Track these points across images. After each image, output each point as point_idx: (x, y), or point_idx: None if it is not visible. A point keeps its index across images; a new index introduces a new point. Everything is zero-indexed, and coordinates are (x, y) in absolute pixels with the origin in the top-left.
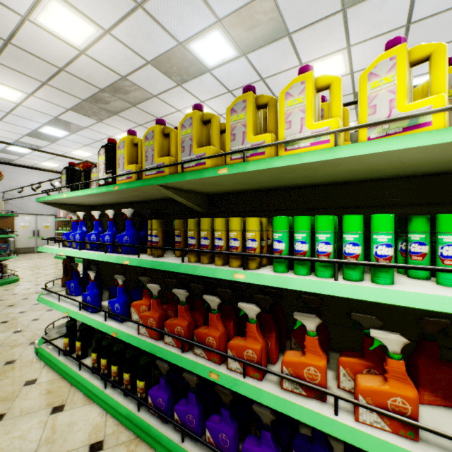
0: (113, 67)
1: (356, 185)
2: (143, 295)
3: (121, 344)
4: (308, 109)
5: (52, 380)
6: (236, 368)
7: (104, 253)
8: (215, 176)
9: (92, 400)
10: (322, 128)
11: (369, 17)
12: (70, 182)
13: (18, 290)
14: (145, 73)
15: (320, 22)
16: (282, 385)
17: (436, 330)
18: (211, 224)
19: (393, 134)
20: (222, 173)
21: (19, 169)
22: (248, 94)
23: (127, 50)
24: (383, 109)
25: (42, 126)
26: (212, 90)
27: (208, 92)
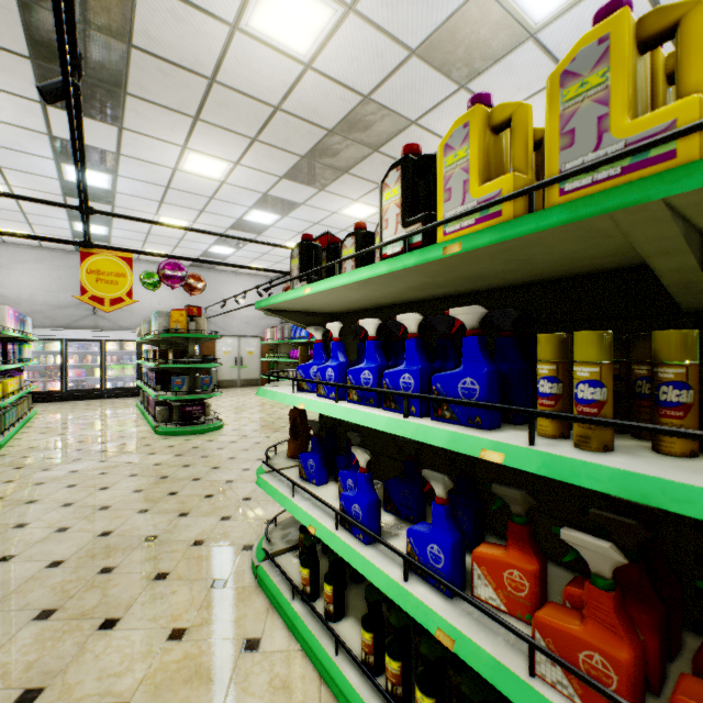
0: (351, 81)
1: None
2: (508, 538)
3: (439, 643)
4: None
5: (285, 651)
6: None
7: (398, 415)
8: None
9: None
10: None
11: None
12: (304, 271)
13: (222, 443)
14: (402, 79)
15: None
16: None
17: None
18: None
19: None
20: None
21: (221, 278)
22: None
23: (378, 37)
24: None
25: (248, 211)
26: (529, 81)
27: (519, 89)
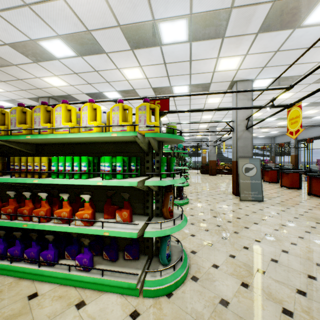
0: None
1: (98, 144)
2: None
3: None
4: (63, 117)
5: None
6: (36, 220)
7: None
8: (26, 138)
9: None
10: (66, 125)
11: (146, 56)
12: None
13: None
14: (4, 50)
15: (121, 52)
16: (54, 222)
17: (111, 195)
18: (27, 159)
19: (87, 131)
20: (28, 138)
21: None
22: (41, 106)
23: None
24: (85, 122)
25: None
26: (63, 70)
27: (60, 71)
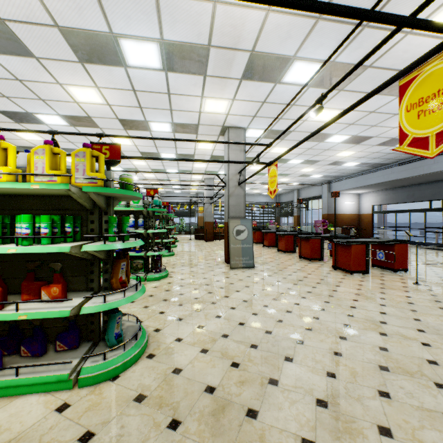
0: None
1: (13, 197)
2: None
3: None
4: None
5: None
6: None
7: None
8: None
9: None
10: None
11: (105, 75)
12: None
13: None
14: None
15: (64, 61)
16: None
17: (34, 267)
18: None
19: None
20: None
21: None
22: None
23: None
24: None
25: None
26: None
27: None
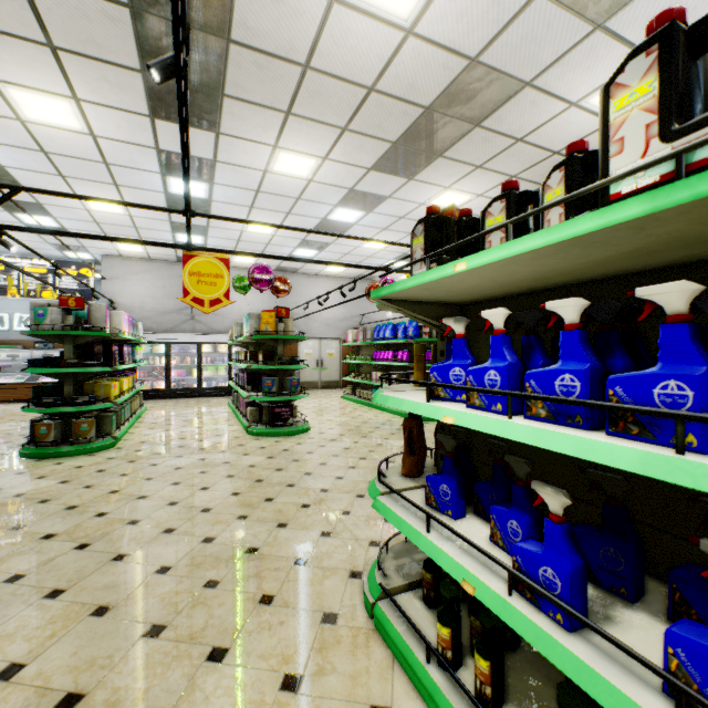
0: (457, 43)
1: None
2: None
3: None
4: None
5: None
6: None
7: (655, 447)
8: None
9: None
10: None
11: None
12: (431, 251)
13: (311, 446)
14: (520, 29)
15: None
16: None
17: None
18: None
19: None
20: None
21: (303, 281)
22: None
23: None
24: None
25: (333, 210)
26: (696, 3)
27: None
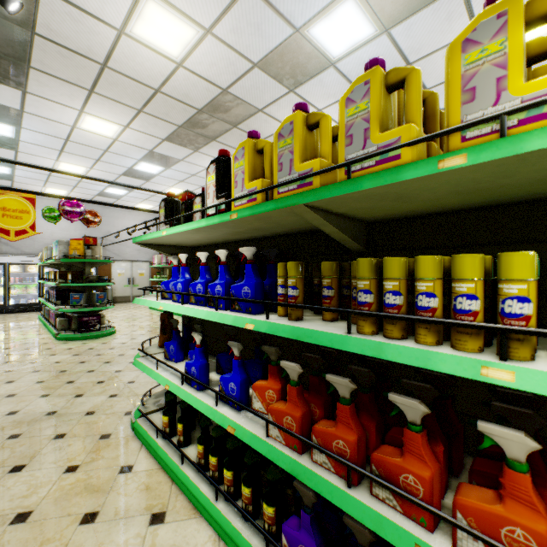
0: (213, 79)
1: None
2: (269, 374)
3: (236, 440)
4: None
5: (150, 470)
6: None
7: (214, 310)
8: (431, 174)
9: (198, 511)
10: None
11: None
12: (169, 217)
13: (114, 344)
14: (250, 81)
15: None
16: None
17: None
18: (405, 267)
19: None
20: (451, 166)
21: (116, 213)
22: None
23: (230, 52)
24: None
25: (137, 163)
26: (335, 92)
27: (329, 96)
